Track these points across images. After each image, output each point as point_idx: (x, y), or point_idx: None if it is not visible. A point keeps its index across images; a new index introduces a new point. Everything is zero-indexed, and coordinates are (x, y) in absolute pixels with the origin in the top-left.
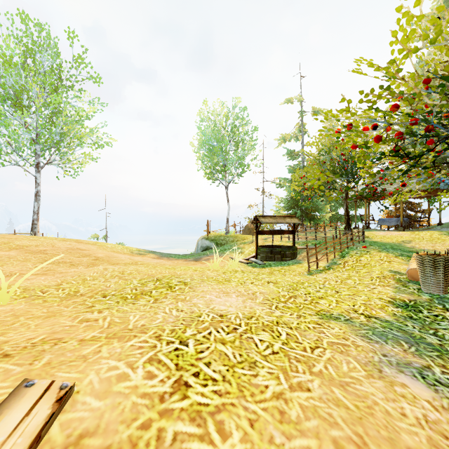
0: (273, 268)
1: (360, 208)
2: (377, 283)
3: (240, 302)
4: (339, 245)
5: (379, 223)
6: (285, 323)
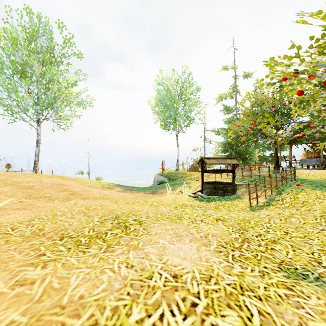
0: (218, 202)
1: (282, 150)
2: (323, 223)
3: (194, 250)
4: (275, 183)
5: (301, 163)
6: (251, 289)
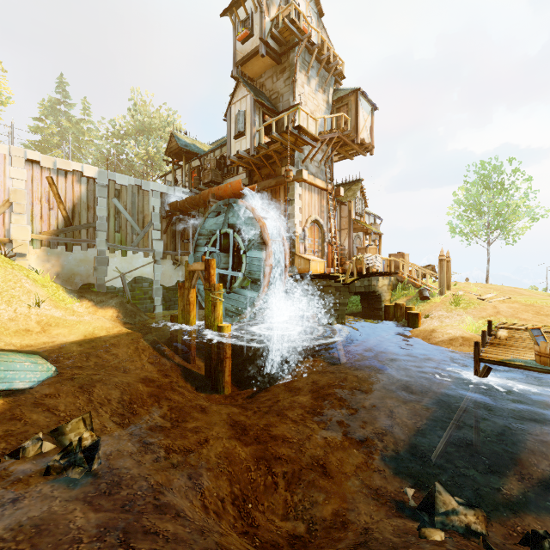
0: None
1: None
2: None
3: None
4: None
5: None
6: None
